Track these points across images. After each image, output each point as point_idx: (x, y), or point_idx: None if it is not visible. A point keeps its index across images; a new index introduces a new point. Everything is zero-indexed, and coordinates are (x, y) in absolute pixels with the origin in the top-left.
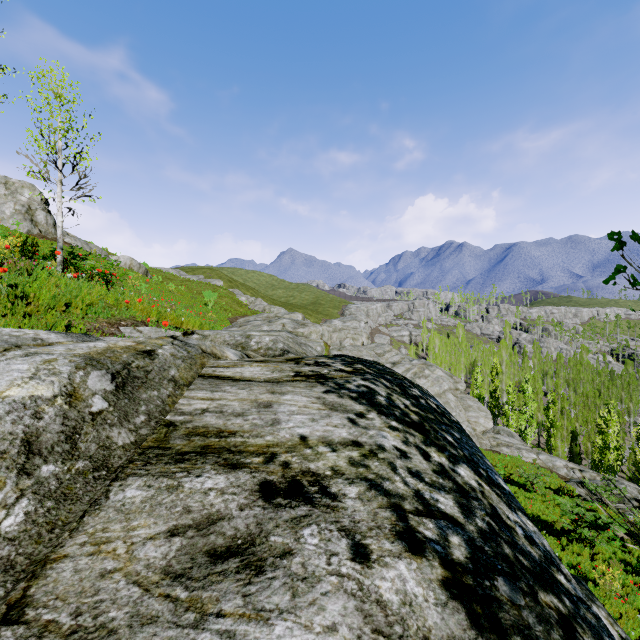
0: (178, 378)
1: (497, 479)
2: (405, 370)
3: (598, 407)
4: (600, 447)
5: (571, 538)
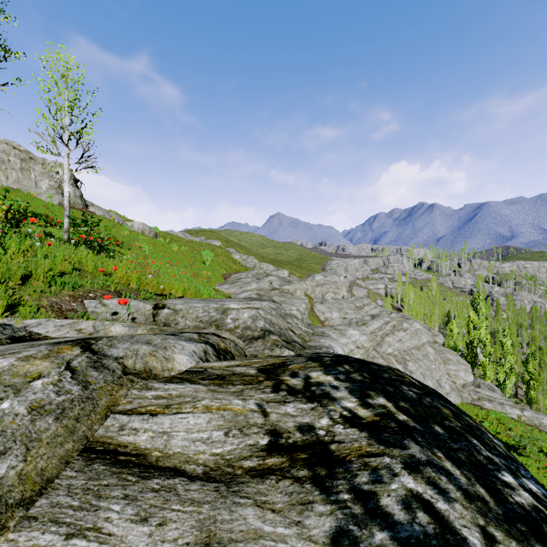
0: (11, 484)
1: None
2: (384, 323)
3: None
4: None
5: None
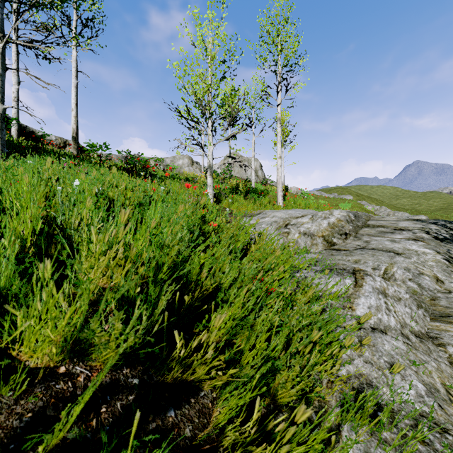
0: (365, 219)
1: None
2: None
3: None
4: None
5: None
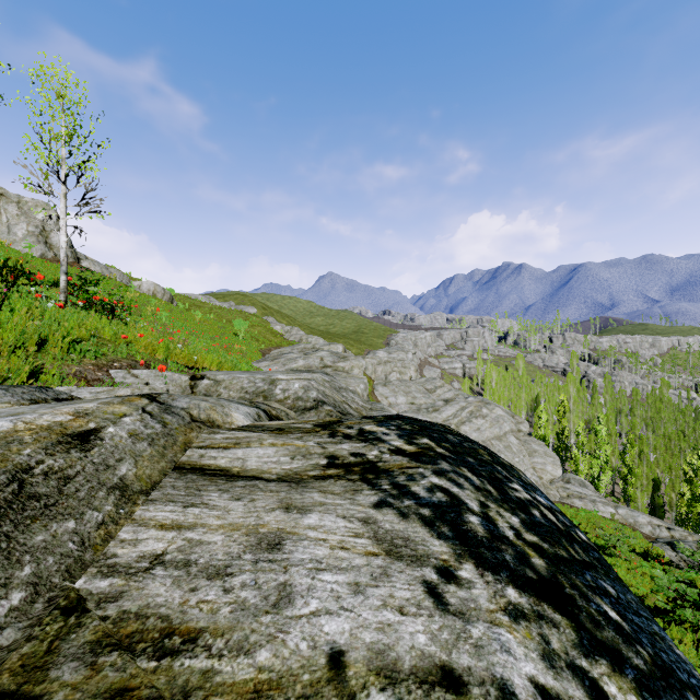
0: (132, 479)
1: None
2: (460, 409)
3: (683, 451)
4: (688, 499)
5: (668, 620)
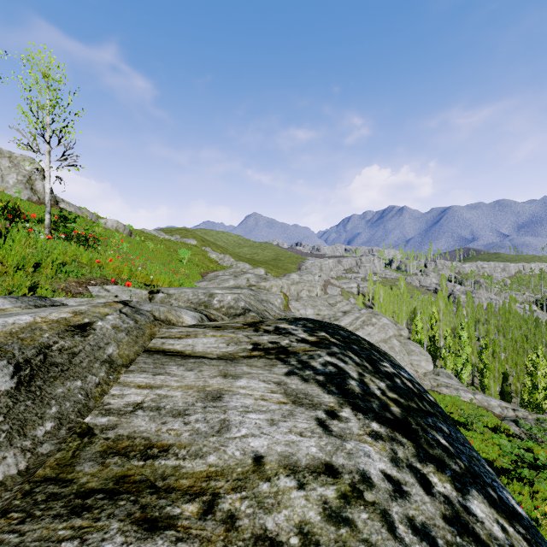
0: (116, 357)
1: (508, 498)
2: (355, 318)
3: (526, 351)
4: (529, 387)
5: (511, 477)
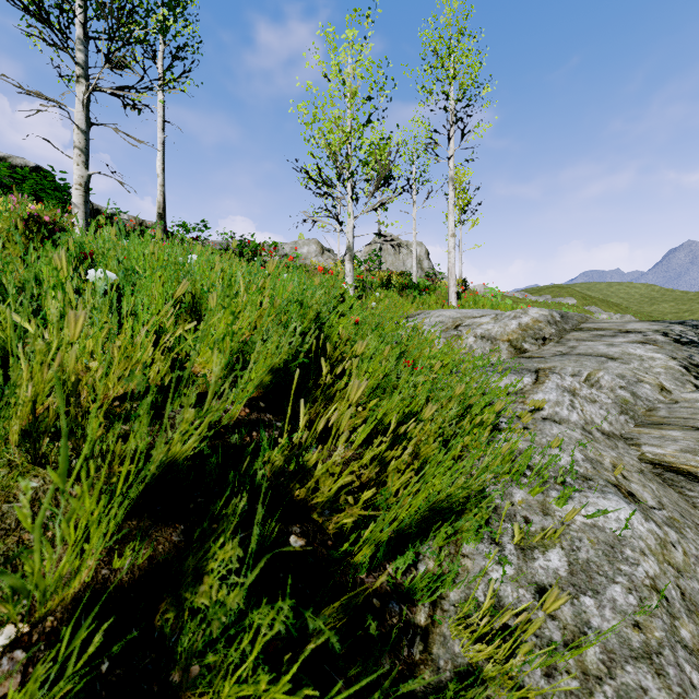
0: (578, 321)
1: None
2: None
3: None
4: None
5: None
